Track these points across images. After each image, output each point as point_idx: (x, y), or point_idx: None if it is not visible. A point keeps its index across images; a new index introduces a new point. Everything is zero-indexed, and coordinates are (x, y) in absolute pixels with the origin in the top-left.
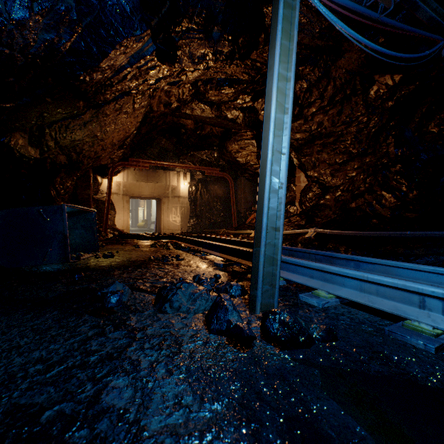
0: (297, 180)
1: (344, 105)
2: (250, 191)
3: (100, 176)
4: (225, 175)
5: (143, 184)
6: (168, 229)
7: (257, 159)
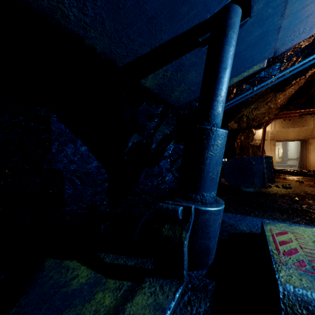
0: None
1: None
2: None
3: (254, 129)
4: None
5: (289, 129)
6: None
7: None
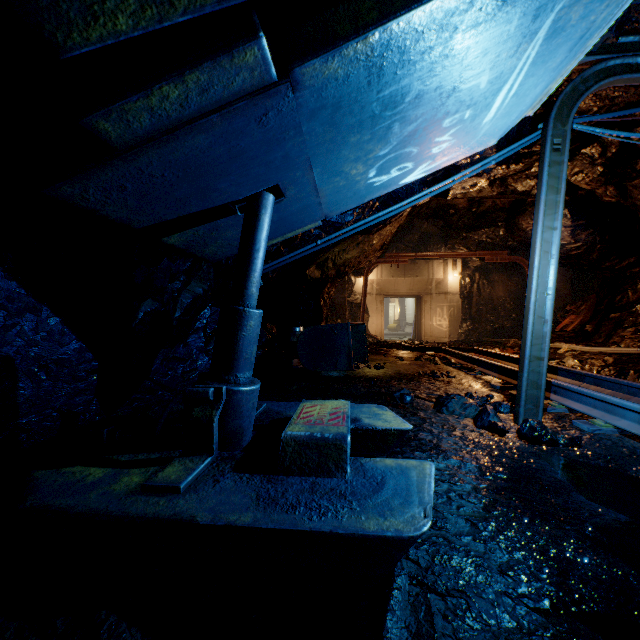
0: None
1: None
2: (565, 278)
3: (353, 276)
4: (517, 259)
5: (400, 280)
6: (430, 336)
7: (571, 236)
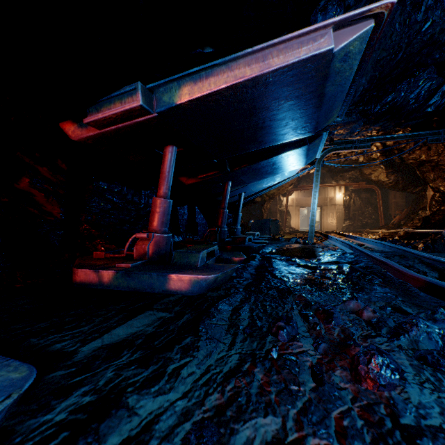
0: (428, 189)
1: (428, 145)
2: (402, 196)
3: (282, 196)
4: (371, 186)
5: (308, 198)
6: (326, 229)
7: (386, 177)
